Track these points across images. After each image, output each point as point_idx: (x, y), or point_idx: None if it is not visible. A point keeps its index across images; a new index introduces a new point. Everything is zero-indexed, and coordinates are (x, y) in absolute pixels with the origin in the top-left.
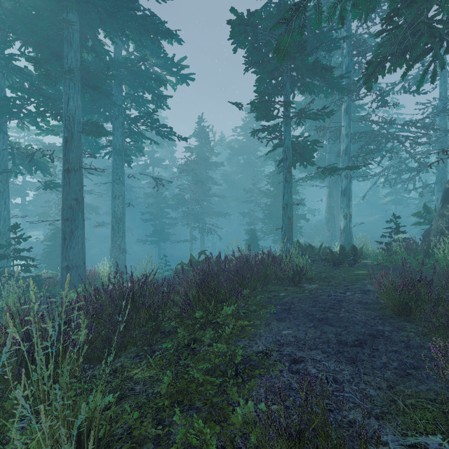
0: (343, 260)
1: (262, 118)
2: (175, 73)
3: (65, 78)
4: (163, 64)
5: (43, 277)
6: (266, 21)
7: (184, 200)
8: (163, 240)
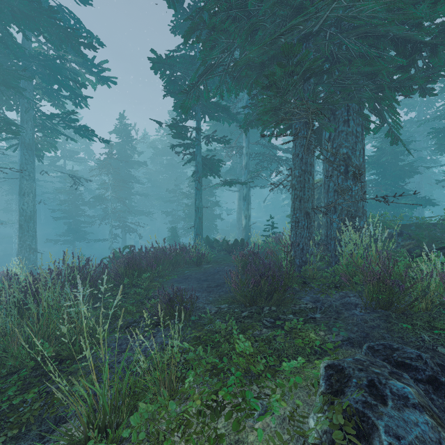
0: (235, 249)
1: (178, 137)
2: (95, 73)
3: None
4: (82, 62)
5: None
6: (180, 64)
7: (104, 198)
8: (79, 240)
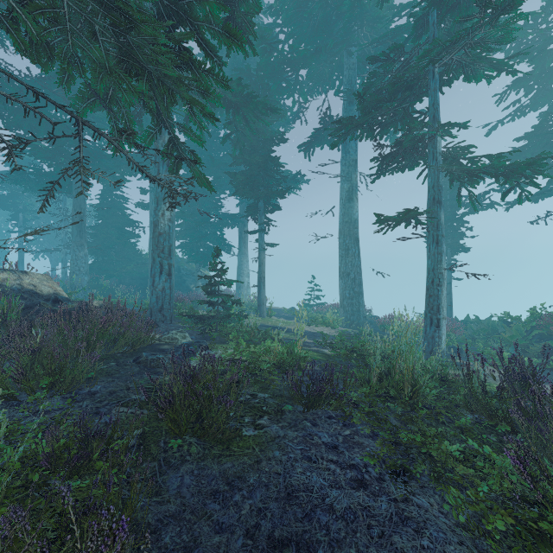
0: None
1: None
2: None
3: None
4: None
5: None
6: None
7: None
8: None
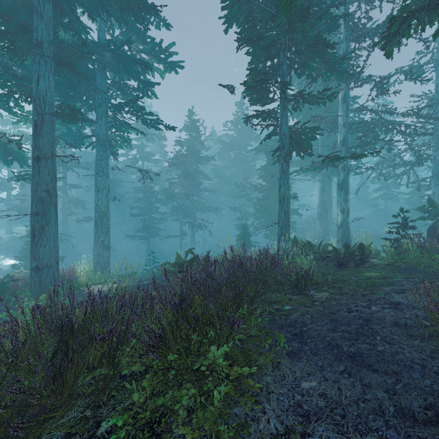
0: (349, 260)
1: (257, 101)
2: (162, 60)
3: (34, 54)
4: (150, 50)
5: (15, 277)
6: None
7: (174, 194)
8: (153, 236)
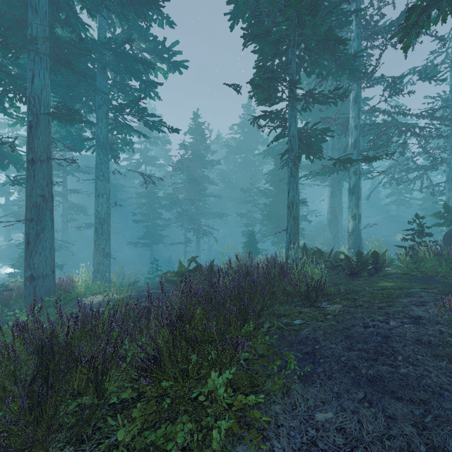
0: (362, 269)
1: (264, 101)
2: (166, 59)
3: (29, 51)
4: (153, 49)
5: (10, 287)
6: None
7: (178, 200)
8: (156, 243)
